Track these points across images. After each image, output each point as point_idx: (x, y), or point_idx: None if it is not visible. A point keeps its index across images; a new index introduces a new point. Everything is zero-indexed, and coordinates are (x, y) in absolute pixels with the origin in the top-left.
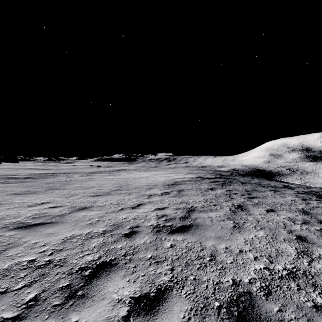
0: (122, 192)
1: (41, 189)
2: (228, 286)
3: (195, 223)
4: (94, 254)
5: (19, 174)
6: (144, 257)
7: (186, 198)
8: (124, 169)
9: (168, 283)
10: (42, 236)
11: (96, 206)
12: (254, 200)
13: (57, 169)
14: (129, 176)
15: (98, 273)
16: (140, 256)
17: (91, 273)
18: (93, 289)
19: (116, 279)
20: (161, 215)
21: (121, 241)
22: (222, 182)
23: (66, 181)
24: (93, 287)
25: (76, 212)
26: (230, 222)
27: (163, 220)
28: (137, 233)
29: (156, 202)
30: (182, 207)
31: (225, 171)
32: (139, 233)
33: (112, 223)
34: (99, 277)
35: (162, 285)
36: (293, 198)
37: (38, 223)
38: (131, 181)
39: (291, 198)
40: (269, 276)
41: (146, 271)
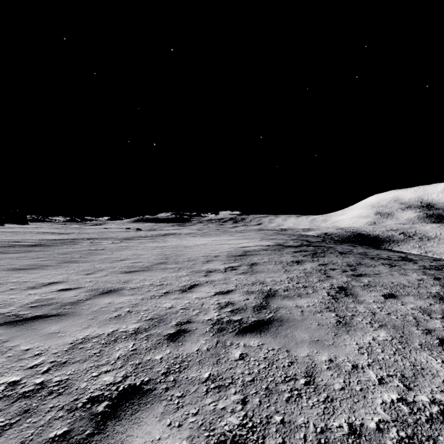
0: (168, 267)
1: (52, 262)
2: (341, 436)
3: (278, 316)
4: (116, 372)
5: (26, 241)
6: (197, 378)
7: (261, 277)
8: (172, 234)
9: (237, 430)
10: (38, 338)
11: (128, 288)
12: (363, 279)
13: (80, 234)
14: (179, 244)
15: (120, 409)
16: (190, 376)
17: (108, 409)
18: (108, 441)
19: (149, 422)
20: (224, 302)
21: (162, 348)
22: (311, 252)
23: (89, 251)
24: (108, 438)
25: (97, 298)
26: (331, 315)
27: (227, 311)
28: (188, 333)
29: (217, 282)
30: (257, 290)
31: (314, 237)
32: (191, 334)
33: (150, 316)
34: (120, 418)
35: (227, 434)
36: (419, 276)
37: (37, 316)
38: (181, 251)
39: (417, 277)
40: (411, 417)
41: (199, 405)
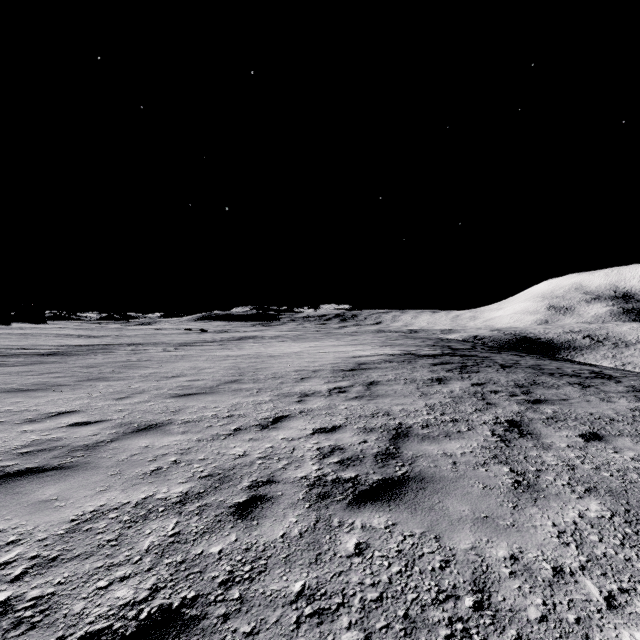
0: (243, 388)
1: (70, 379)
2: None
3: (416, 471)
4: (140, 579)
5: (37, 347)
6: (281, 593)
7: (385, 404)
8: (251, 337)
9: None
10: (20, 511)
11: (179, 422)
12: (544, 408)
13: (118, 337)
14: (261, 352)
15: None
16: (269, 589)
17: None
18: None
19: None
20: (328, 447)
21: (223, 531)
22: (458, 364)
23: (127, 362)
24: None
25: (128, 438)
26: (503, 470)
27: (334, 461)
28: (268, 502)
29: (317, 412)
30: (379, 426)
31: (460, 341)
32: (273, 504)
33: (209, 471)
34: None
35: None
36: (631, 404)
37: (28, 469)
38: (263, 363)
39: (628, 405)
40: None
41: None
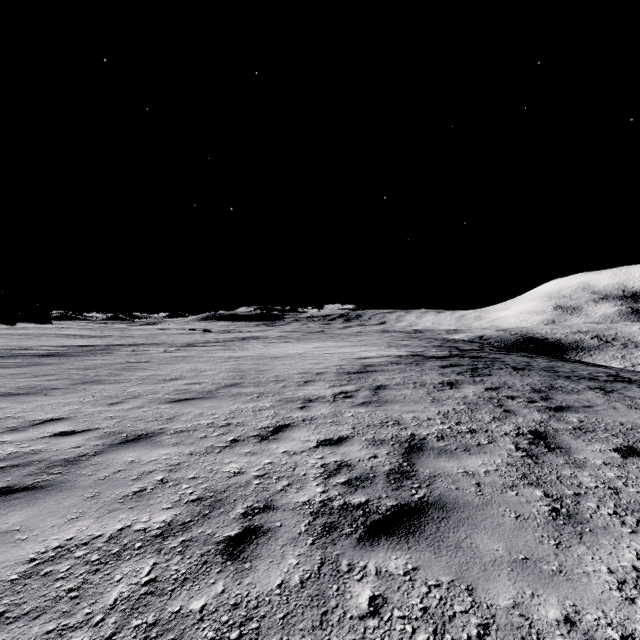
0: (243, 392)
1: (64, 382)
2: None
3: (435, 495)
4: None
5: (37, 348)
6: None
7: (395, 411)
8: (255, 337)
9: None
10: None
11: (171, 431)
12: (568, 417)
13: (121, 337)
14: (264, 353)
15: None
16: None
17: None
18: None
19: None
20: (334, 463)
21: (208, 577)
22: (468, 367)
23: (126, 364)
24: None
25: (114, 451)
26: (536, 494)
27: (340, 482)
28: (264, 536)
29: (321, 421)
30: (390, 437)
31: (467, 342)
32: (270, 539)
33: (199, 493)
34: None
35: None
36: None
37: None
38: (266, 364)
39: None
40: None
41: None
